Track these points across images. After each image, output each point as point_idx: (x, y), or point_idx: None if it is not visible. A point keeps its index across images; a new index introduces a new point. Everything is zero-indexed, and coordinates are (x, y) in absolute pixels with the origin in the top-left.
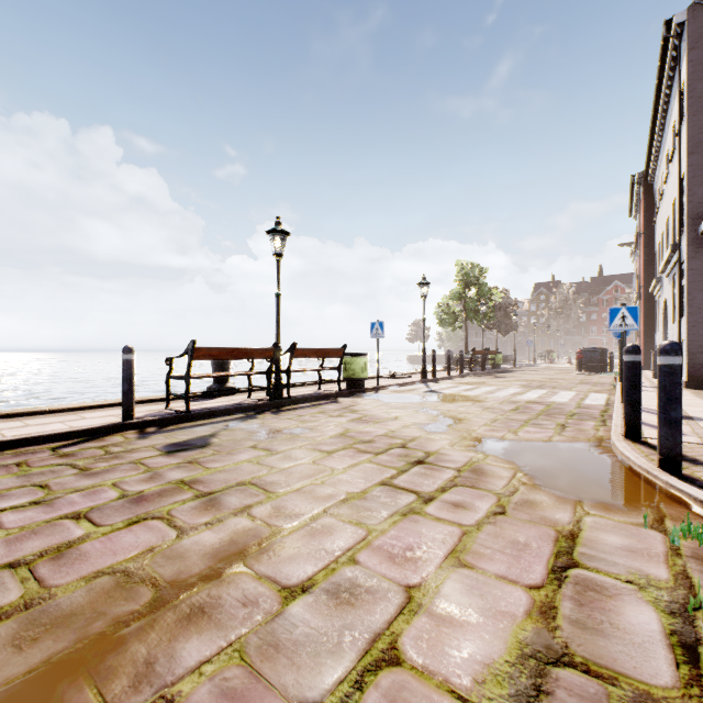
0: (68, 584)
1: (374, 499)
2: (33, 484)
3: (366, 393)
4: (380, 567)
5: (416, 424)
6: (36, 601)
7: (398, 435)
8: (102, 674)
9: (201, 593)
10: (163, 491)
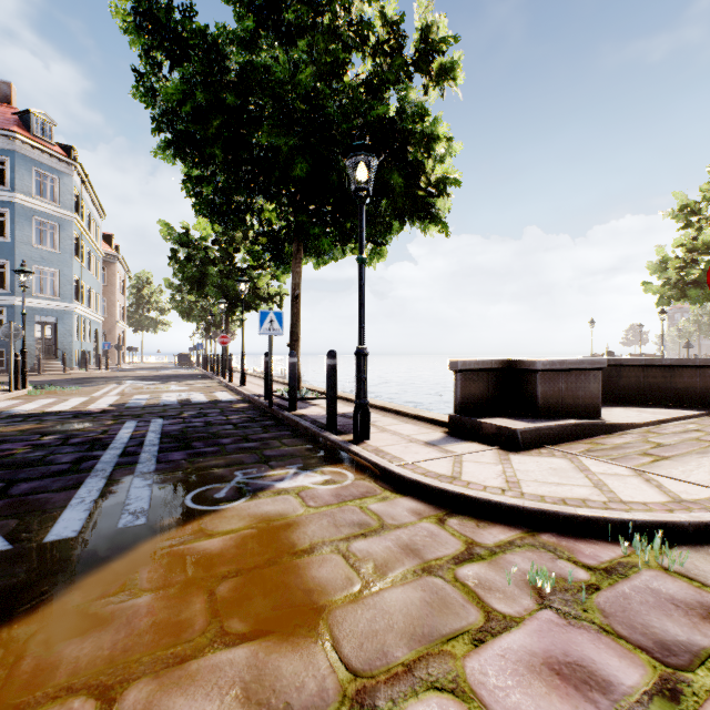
0: None
1: None
2: None
3: None
4: None
5: None
6: None
7: None
8: None
9: None
10: None
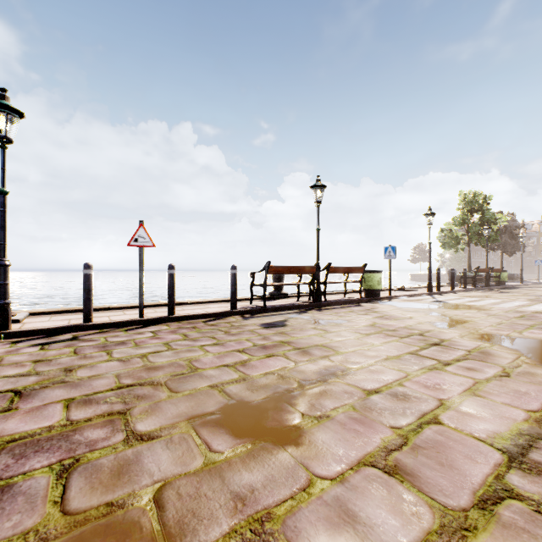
0: (256, 375)
1: (406, 360)
2: (208, 336)
3: (381, 301)
4: (420, 389)
5: (429, 322)
6: (246, 378)
7: (415, 328)
8: (293, 404)
9: (321, 386)
10: (274, 345)
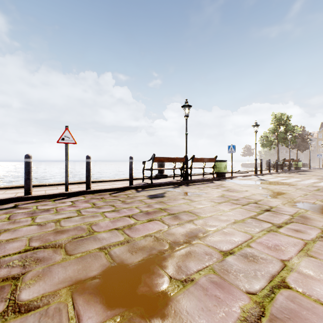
0: (137, 237)
1: (249, 223)
2: (109, 205)
3: (226, 179)
4: (264, 250)
5: (259, 194)
6: (130, 241)
7: (251, 198)
8: (163, 267)
9: (187, 247)
10: (155, 211)
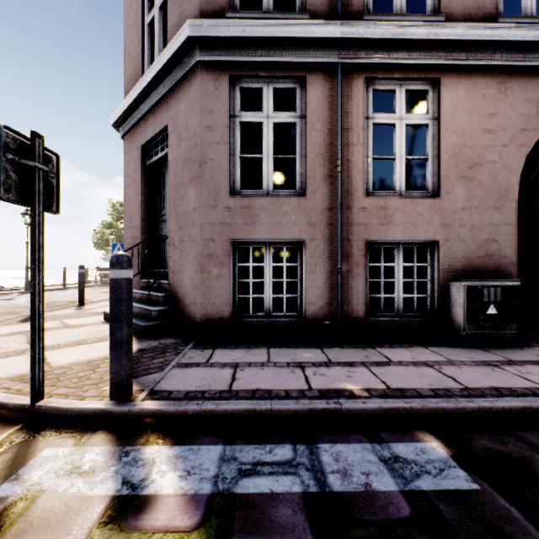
0: None
1: None
2: None
3: None
4: None
5: None
6: None
7: None
8: None
9: None
10: None
